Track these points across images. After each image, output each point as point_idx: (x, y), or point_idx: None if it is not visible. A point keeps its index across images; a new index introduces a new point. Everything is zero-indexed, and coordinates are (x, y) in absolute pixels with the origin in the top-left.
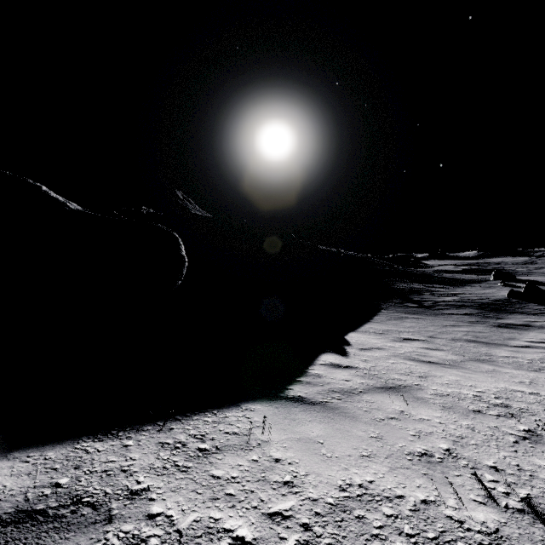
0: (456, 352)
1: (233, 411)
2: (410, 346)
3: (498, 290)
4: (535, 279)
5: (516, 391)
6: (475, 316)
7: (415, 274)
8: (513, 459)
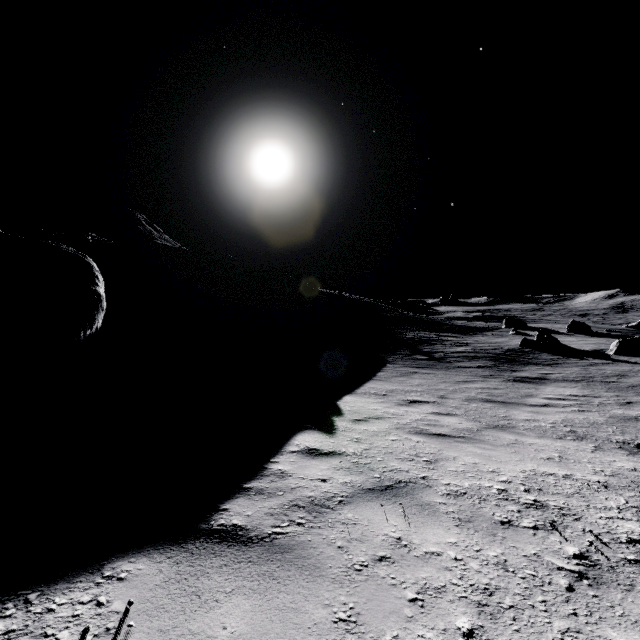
0: (471, 418)
1: (77, 588)
2: (417, 411)
3: (511, 339)
4: (545, 327)
5: (548, 474)
6: (489, 369)
7: (426, 321)
8: (576, 638)
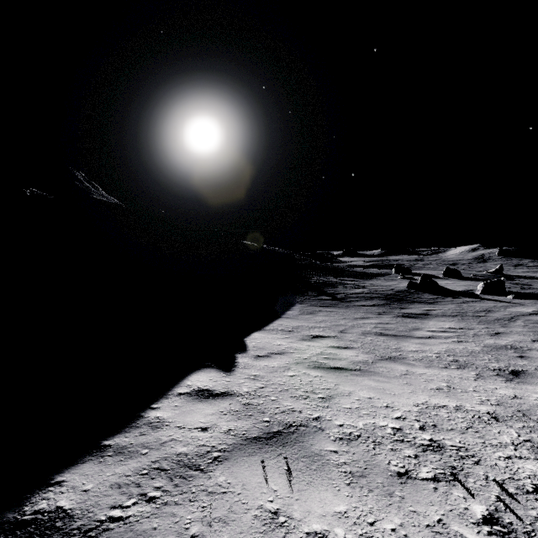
0: (366, 350)
1: None
2: (318, 345)
3: (399, 282)
4: (425, 273)
5: (440, 407)
6: (382, 307)
7: (331, 268)
8: None
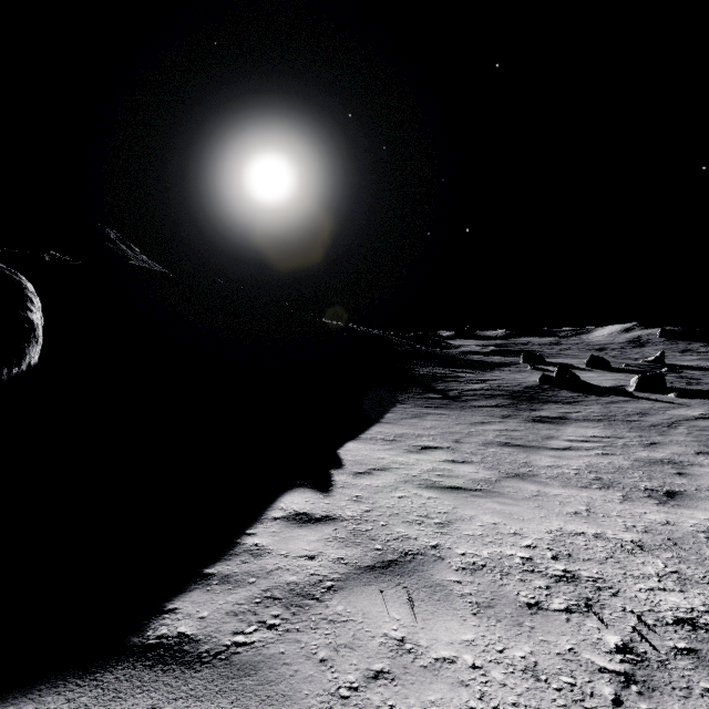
0: (488, 465)
1: None
2: (429, 459)
3: (529, 375)
4: (563, 362)
5: (576, 534)
6: (507, 408)
7: (440, 356)
8: None
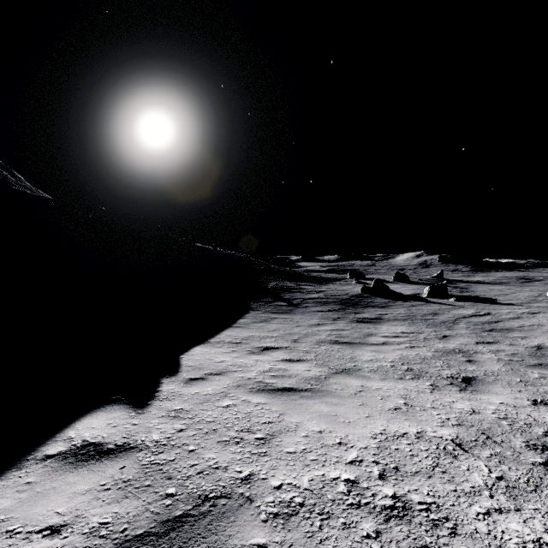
0: (320, 362)
1: None
2: (268, 359)
3: (354, 287)
4: (377, 277)
5: (400, 436)
6: (337, 312)
7: (288, 273)
8: None
